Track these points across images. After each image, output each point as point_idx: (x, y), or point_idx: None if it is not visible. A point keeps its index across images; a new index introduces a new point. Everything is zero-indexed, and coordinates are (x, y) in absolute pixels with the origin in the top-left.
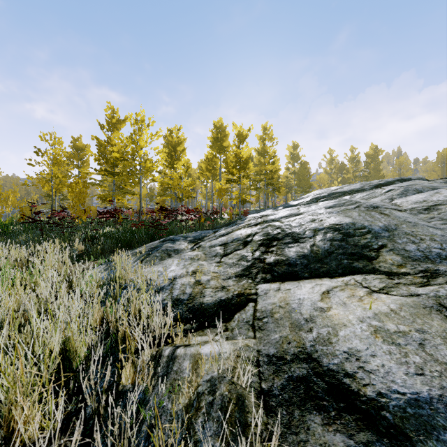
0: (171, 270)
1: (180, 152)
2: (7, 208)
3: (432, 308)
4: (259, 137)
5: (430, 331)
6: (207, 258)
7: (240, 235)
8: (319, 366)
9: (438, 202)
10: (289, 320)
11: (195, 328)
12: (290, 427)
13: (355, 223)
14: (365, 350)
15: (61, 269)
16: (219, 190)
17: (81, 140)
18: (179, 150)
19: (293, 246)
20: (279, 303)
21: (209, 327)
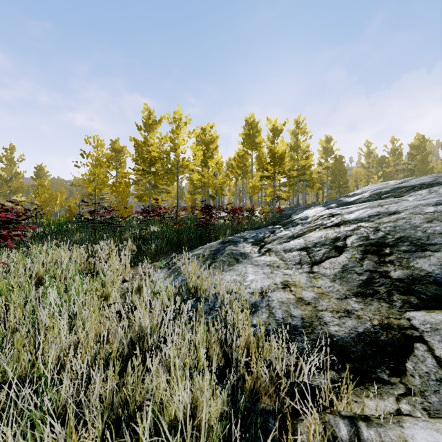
0: (251, 280)
1: (213, 150)
2: (56, 207)
3: None
4: (291, 131)
5: None
6: (290, 266)
7: (322, 238)
8: None
9: None
10: None
11: (349, 381)
12: None
13: None
14: None
15: (125, 274)
16: (253, 187)
17: (118, 143)
18: (212, 148)
19: (423, 255)
20: None
21: (372, 381)
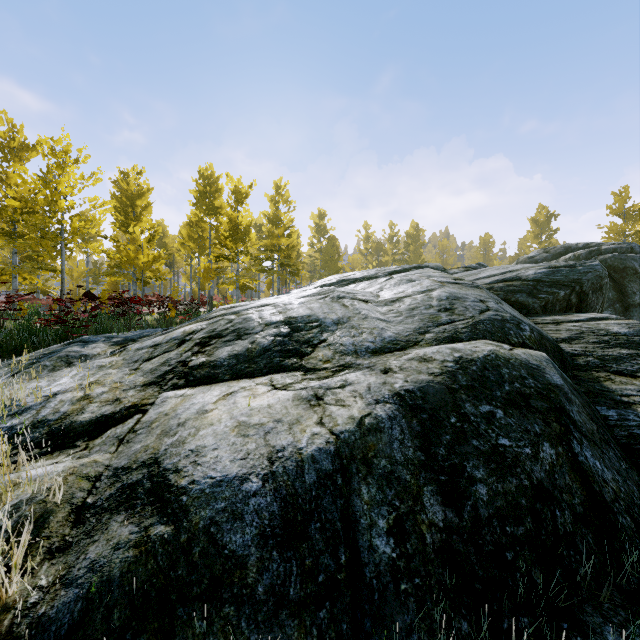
0: (58, 384)
1: (142, 209)
2: None
3: (306, 399)
4: (270, 197)
5: (286, 420)
6: (124, 365)
7: (182, 333)
8: (158, 468)
9: (410, 293)
10: (163, 427)
11: (44, 453)
12: (91, 532)
13: (311, 315)
14: (212, 445)
15: None
16: (205, 270)
17: None
18: (140, 205)
19: (232, 344)
20: (168, 411)
21: (64, 448)
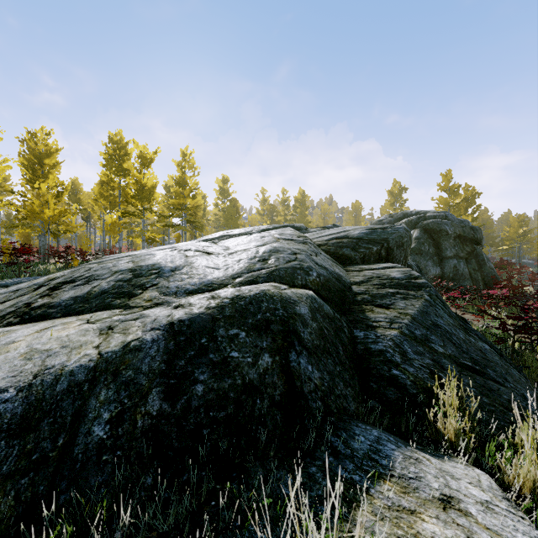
0: None
1: (50, 167)
2: None
3: (100, 329)
4: (177, 163)
5: (71, 346)
6: None
7: (45, 279)
8: None
9: (250, 247)
10: None
11: None
12: None
13: (156, 264)
14: None
15: None
16: (113, 224)
17: None
18: (48, 164)
19: (78, 288)
20: None
21: None
